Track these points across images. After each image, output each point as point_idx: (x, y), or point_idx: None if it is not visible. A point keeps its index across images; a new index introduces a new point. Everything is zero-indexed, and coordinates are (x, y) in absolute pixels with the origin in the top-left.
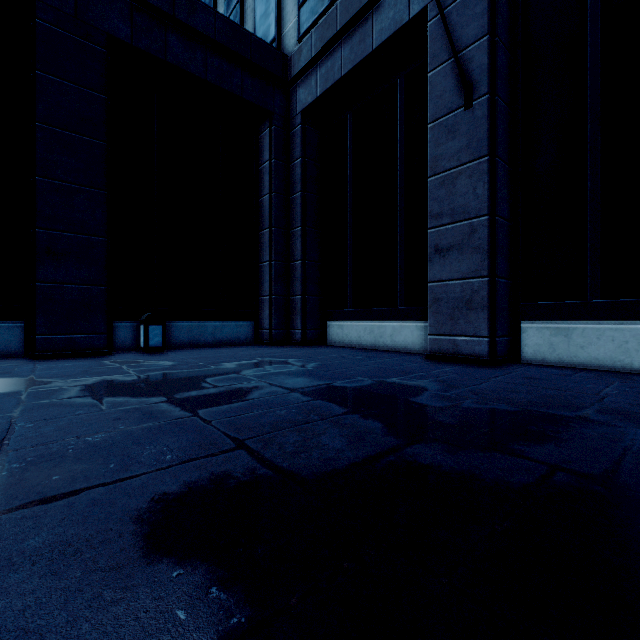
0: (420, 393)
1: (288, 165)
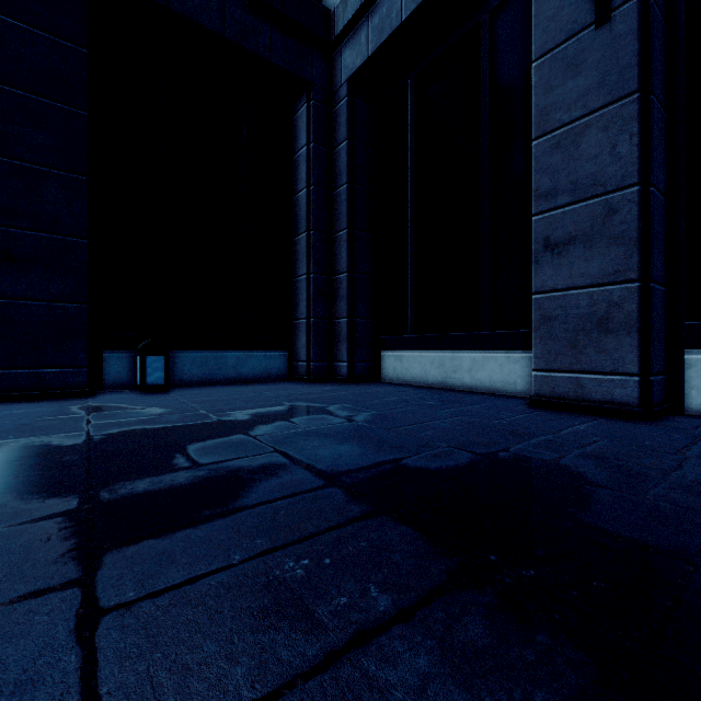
0: (586, 494)
1: (331, 151)
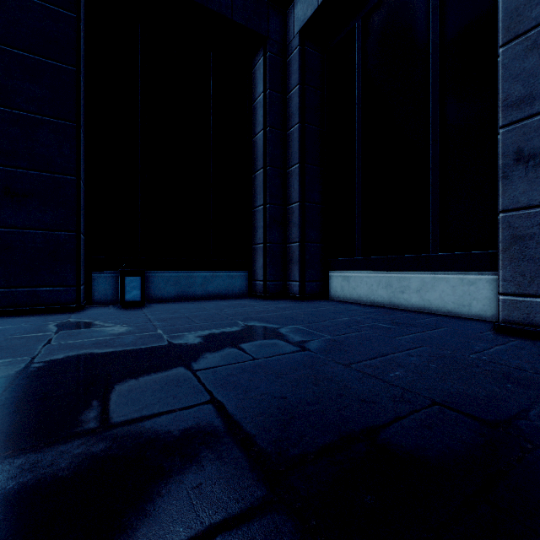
0: None
1: (284, 97)
